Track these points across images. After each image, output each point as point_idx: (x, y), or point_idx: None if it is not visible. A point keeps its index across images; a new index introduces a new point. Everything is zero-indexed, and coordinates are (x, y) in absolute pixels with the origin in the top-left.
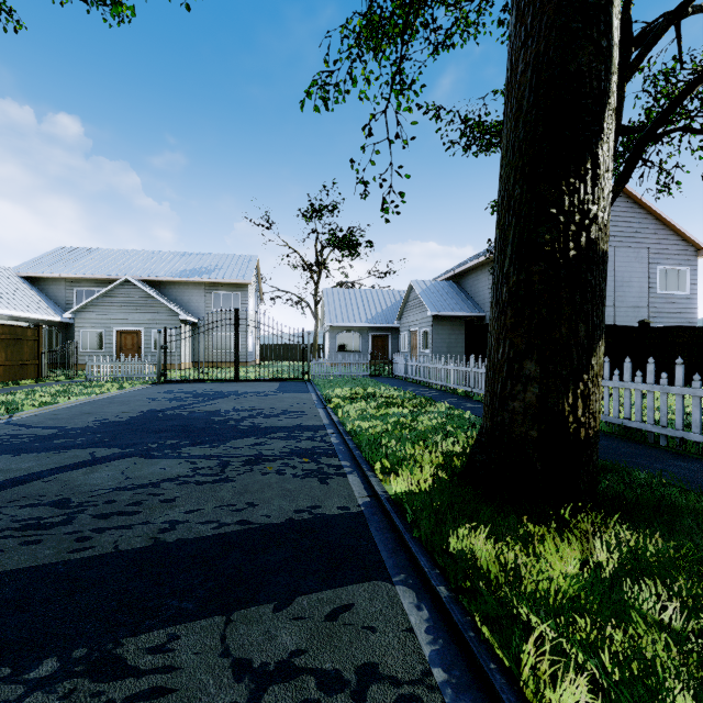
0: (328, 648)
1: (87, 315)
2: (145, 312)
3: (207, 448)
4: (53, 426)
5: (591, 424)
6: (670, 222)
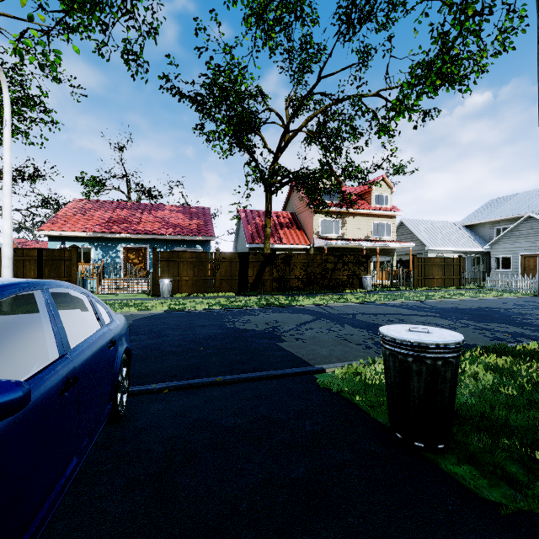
0: None
1: (498, 246)
2: None
3: (472, 322)
4: (432, 305)
5: None
6: None
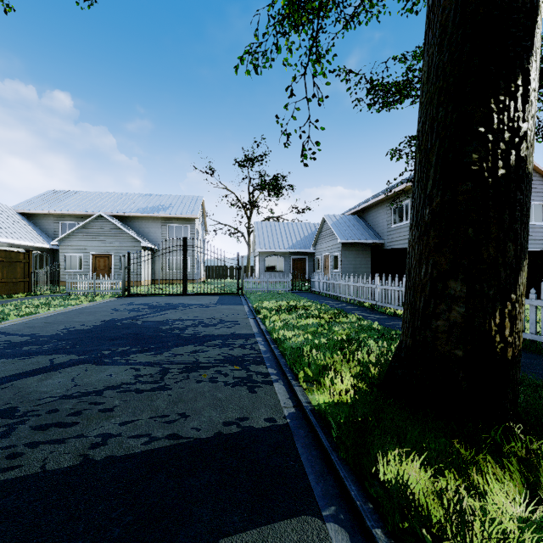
0: None
1: (69, 243)
2: (114, 240)
3: (151, 355)
4: (27, 334)
5: (516, 343)
6: (536, 166)
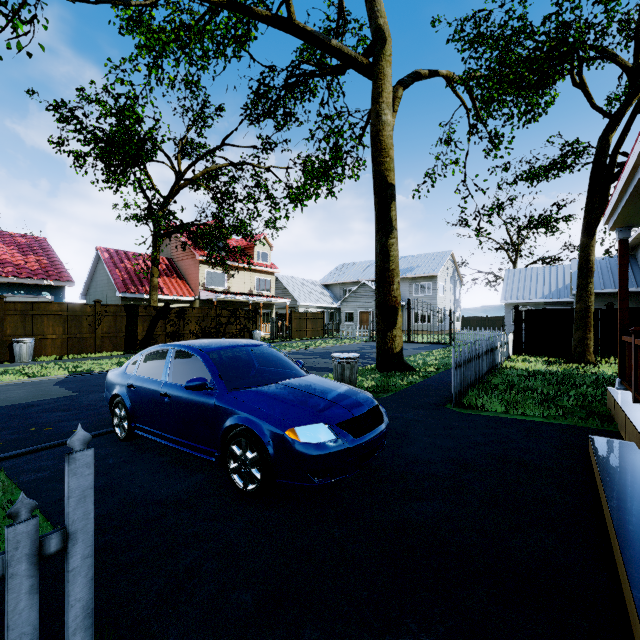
0: (317, 373)
1: (346, 304)
2: (372, 300)
3: None
4: (313, 351)
5: (390, 350)
6: None
